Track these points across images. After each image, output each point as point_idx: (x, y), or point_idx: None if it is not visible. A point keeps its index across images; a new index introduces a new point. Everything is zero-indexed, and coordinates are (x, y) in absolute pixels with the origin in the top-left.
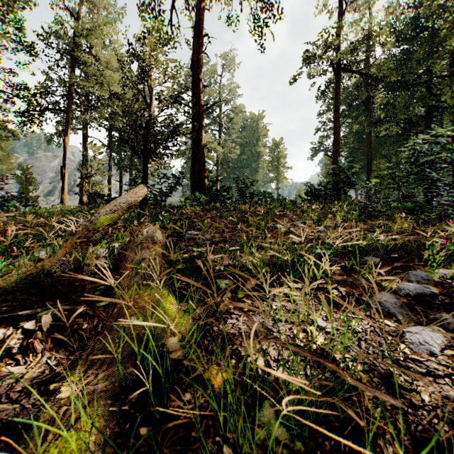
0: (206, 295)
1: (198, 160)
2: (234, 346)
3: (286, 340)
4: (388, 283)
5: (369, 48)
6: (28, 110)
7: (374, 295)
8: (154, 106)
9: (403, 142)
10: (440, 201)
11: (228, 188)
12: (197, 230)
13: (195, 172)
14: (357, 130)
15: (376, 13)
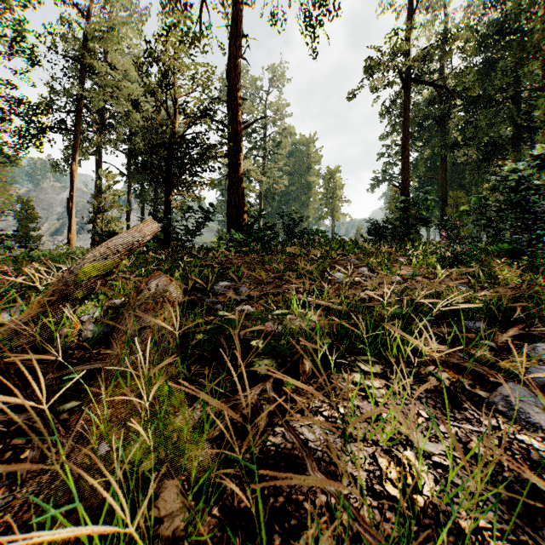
0: (236, 387)
1: (235, 191)
2: (278, 499)
3: (369, 482)
4: (508, 363)
5: (446, 54)
6: (27, 129)
7: (498, 389)
8: (179, 121)
9: (484, 170)
10: None
11: (273, 225)
12: (231, 279)
13: (232, 205)
14: (429, 156)
15: (452, 13)
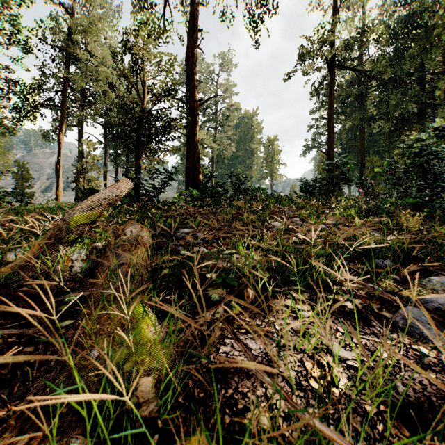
0: (195, 310)
1: (192, 156)
2: (228, 391)
3: (298, 379)
4: (408, 292)
5: (364, 45)
6: (23, 106)
7: (399, 311)
8: (147, 99)
9: (395, 139)
10: (444, 197)
11: (223, 184)
12: (189, 227)
13: (189, 167)
14: (350, 127)
15: (369, 11)
